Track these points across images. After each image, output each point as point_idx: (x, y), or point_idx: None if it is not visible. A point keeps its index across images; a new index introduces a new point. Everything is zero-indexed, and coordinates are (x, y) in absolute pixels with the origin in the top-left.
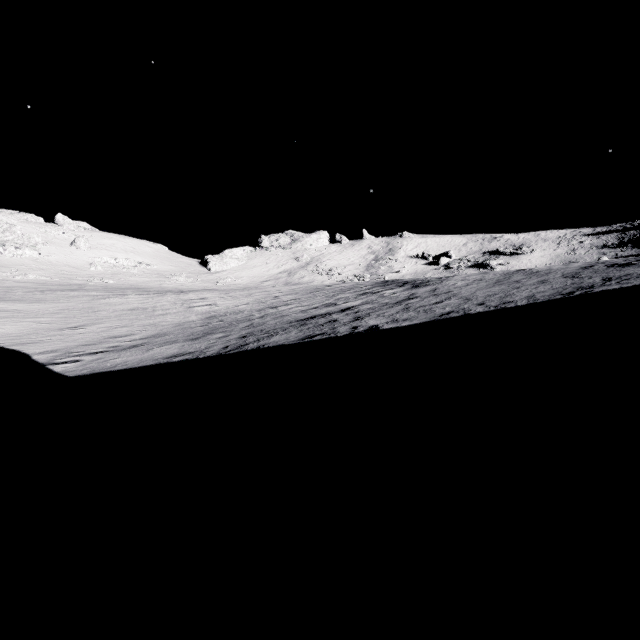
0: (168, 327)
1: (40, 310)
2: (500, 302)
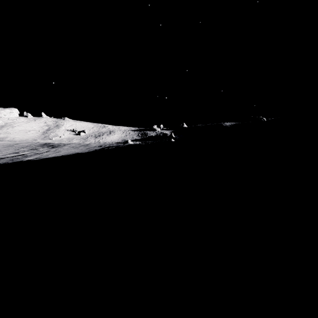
0: None
1: None
2: (65, 154)
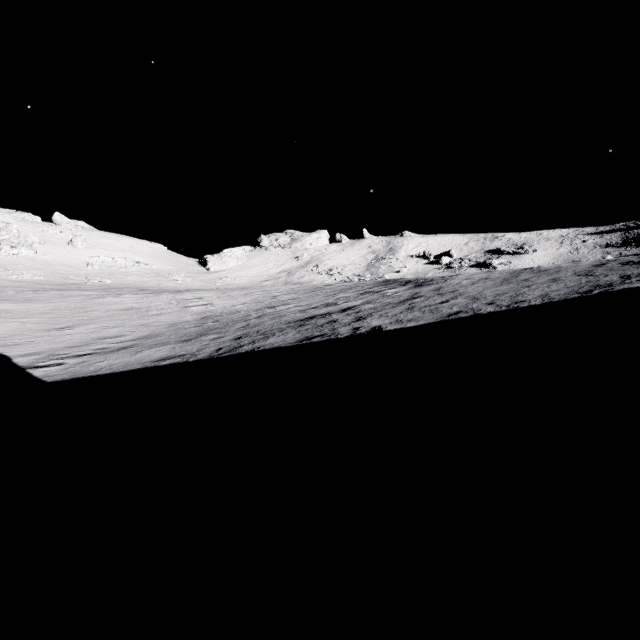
0: (161, 328)
1: (30, 310)
2: (512, 301)
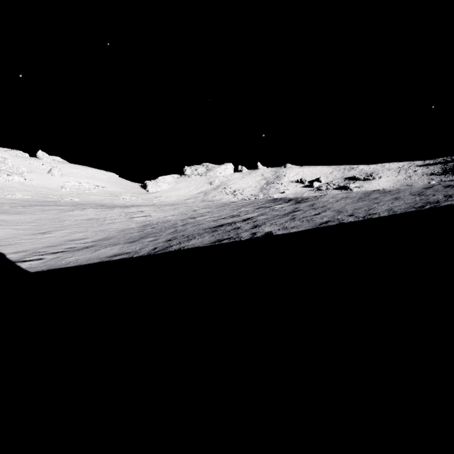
0: (113, 233)
1: (20, 220)
2: (366, 214)
